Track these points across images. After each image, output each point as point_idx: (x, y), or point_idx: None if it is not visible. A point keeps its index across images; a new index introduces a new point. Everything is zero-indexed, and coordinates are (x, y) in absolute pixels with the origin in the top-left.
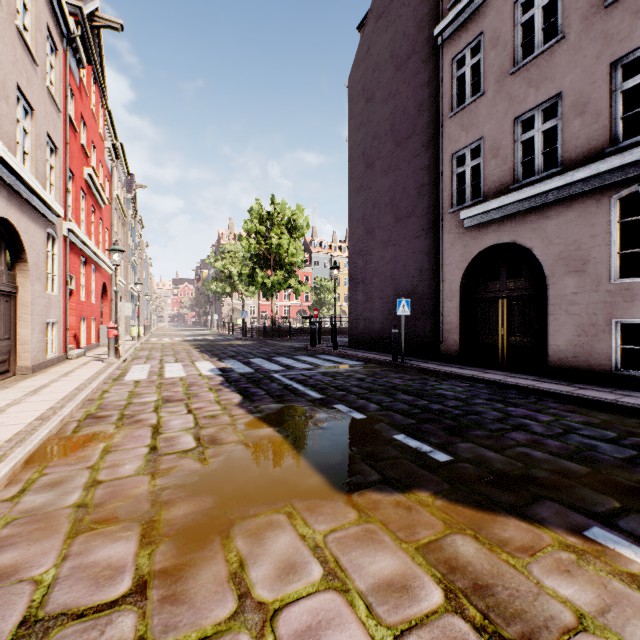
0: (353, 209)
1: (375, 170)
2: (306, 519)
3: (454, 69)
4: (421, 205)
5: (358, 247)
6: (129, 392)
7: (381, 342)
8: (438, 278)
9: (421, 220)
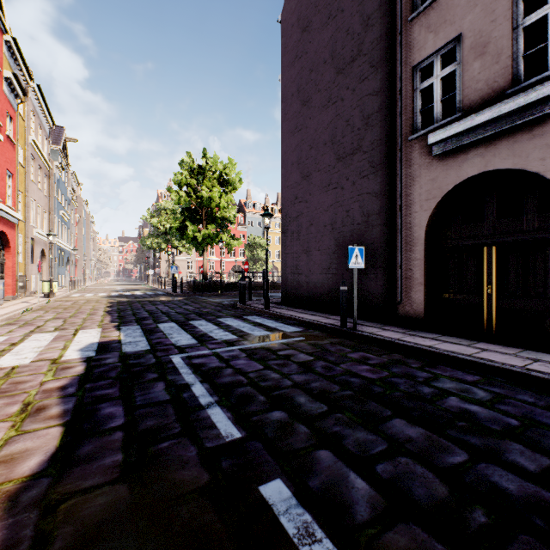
0: (287, 153)
1: (312, 106)
2: None
3: None
4: (369, 137)
5: (292, 194)
6: None
7: (319, 299)
8: (392, 223)
9: (369, 155)
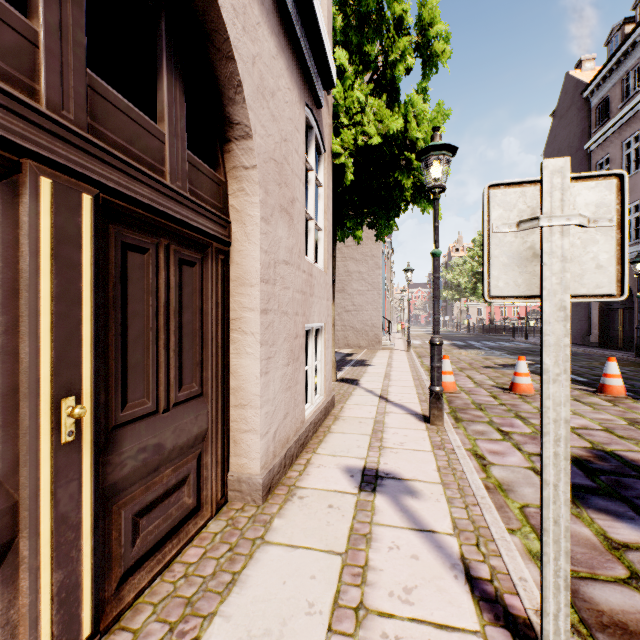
0: None
1: None
2: (466, 355)
3: (597, 169)
4: None
5: None
6: (419, 345)
7: None
8: None
9: None
